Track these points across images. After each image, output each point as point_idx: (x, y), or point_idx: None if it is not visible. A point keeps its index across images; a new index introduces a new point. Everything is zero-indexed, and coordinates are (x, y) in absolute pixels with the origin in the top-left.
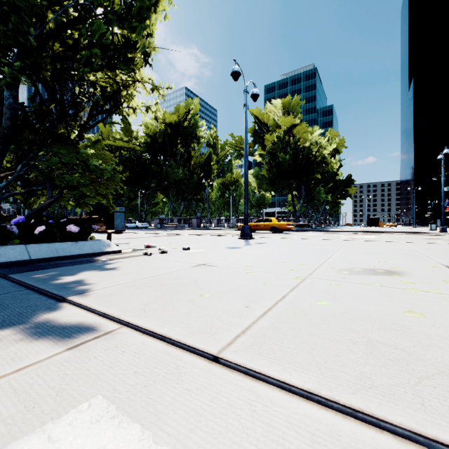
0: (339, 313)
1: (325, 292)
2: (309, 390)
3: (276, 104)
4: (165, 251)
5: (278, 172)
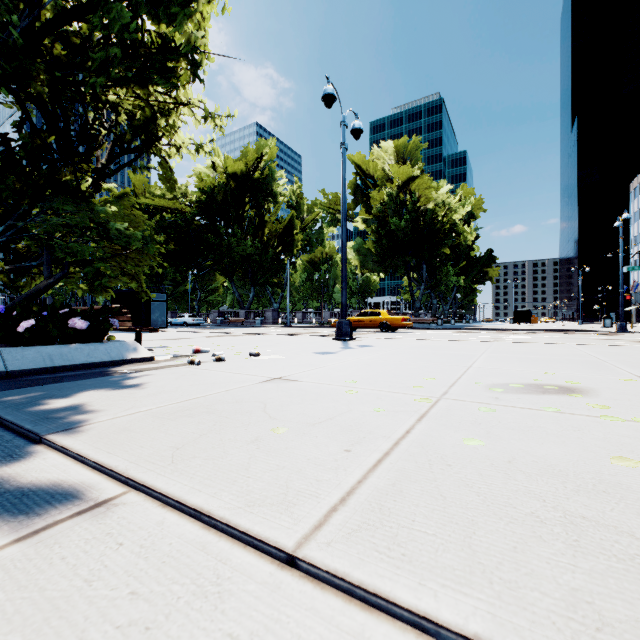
0: (503, 462)
1: (472, 423)
2: (478, 639)
3: (386, 147)
4: (221, 358)
5: (389, 244)
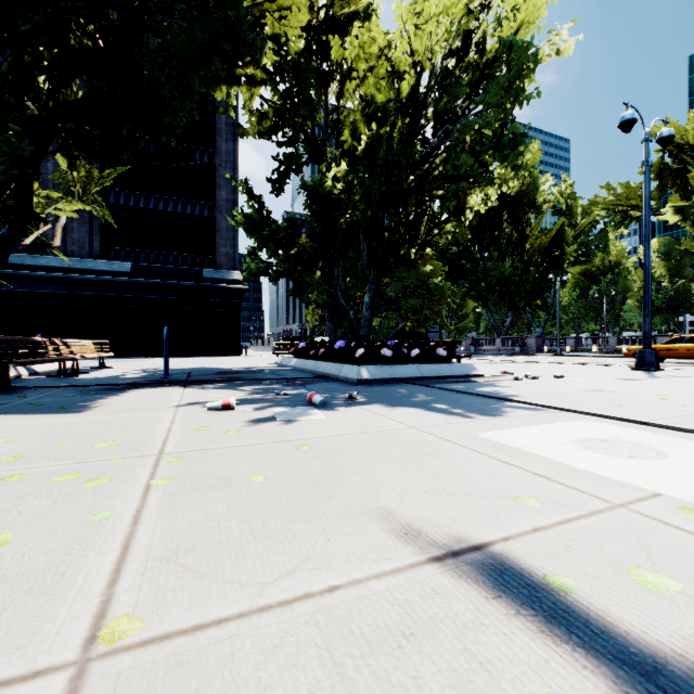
0: None
1: None
2: None
3: None
4: (535, 377)
5: None
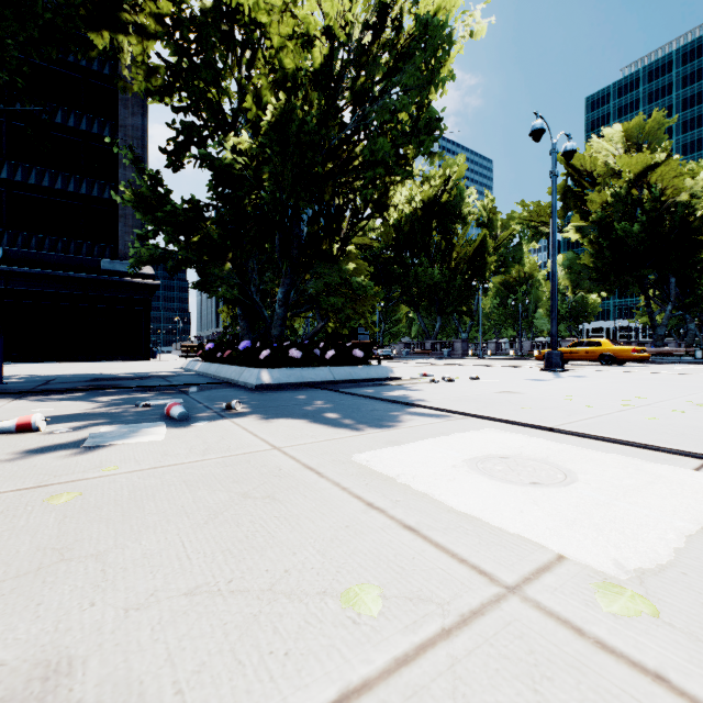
0: (664, 424)
1: (659, 414)
2: (617, 439)
3: (610, 135)
4: (452, 379)
5: (614, 257)
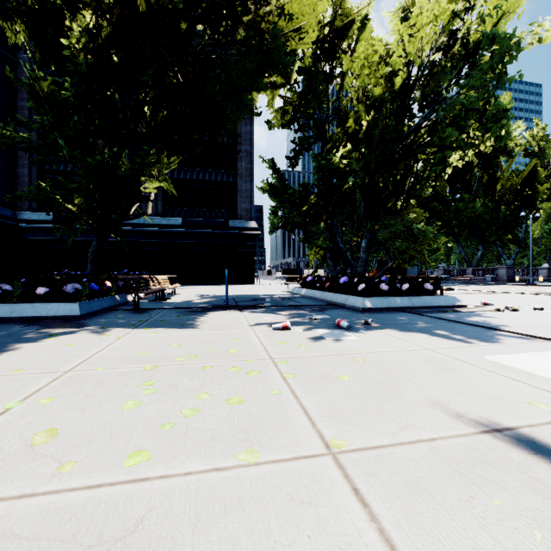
0: None
1: None
2: None
3: None
4: (516, 309)
5: None
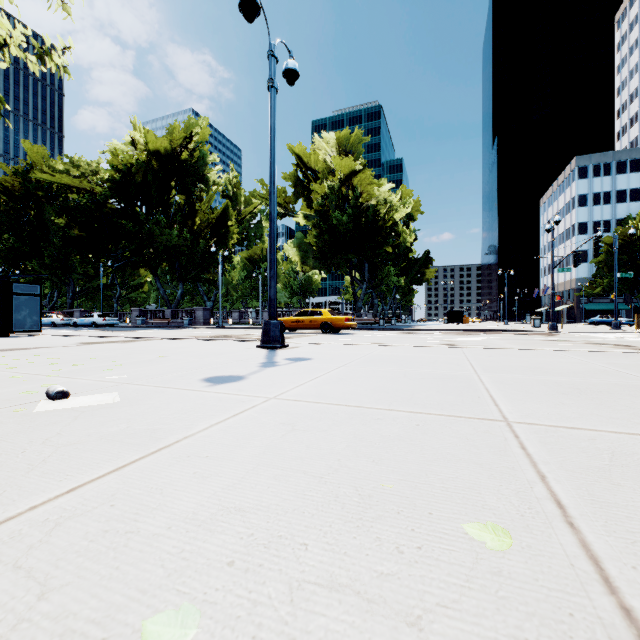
0: None
1: None
2: None
3: (328, 138)
4: None
5: (331, 240)
